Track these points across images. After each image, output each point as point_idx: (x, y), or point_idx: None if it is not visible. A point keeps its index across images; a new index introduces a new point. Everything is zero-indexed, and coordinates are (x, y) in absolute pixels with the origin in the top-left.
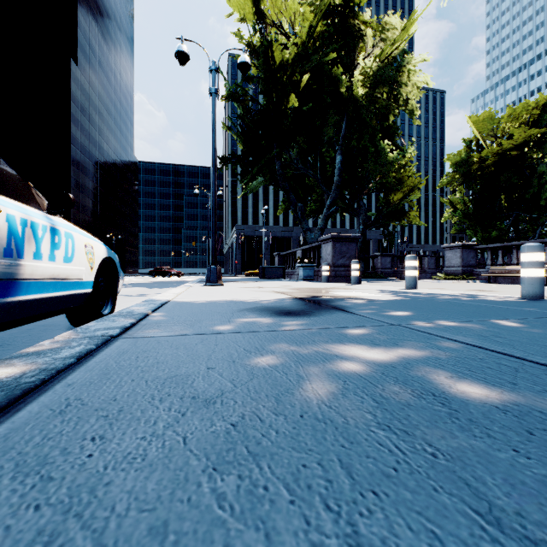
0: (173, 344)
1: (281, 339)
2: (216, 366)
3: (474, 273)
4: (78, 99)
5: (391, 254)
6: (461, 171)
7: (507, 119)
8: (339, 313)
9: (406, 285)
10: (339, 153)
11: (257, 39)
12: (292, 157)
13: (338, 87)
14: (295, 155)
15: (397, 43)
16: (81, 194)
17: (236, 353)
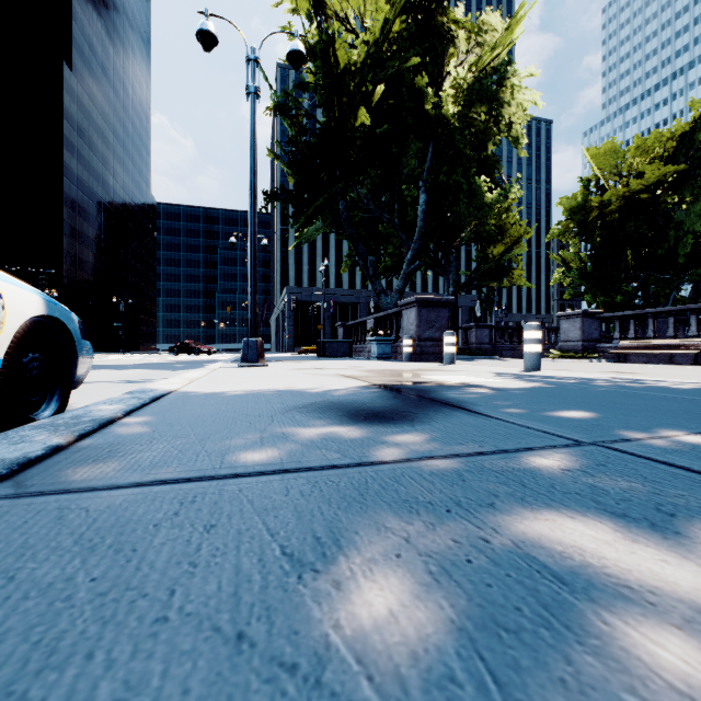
0: (91, 524)
1: (377, 499)
2: (161, 686)
3: (598, 349)
4: (73, 116)
5: (488, 325)
6: (576, 219)
7: (634, 153)
8: (461, 414)
9: (525, 365)
10: (424, 191)
11: (315, 32)
12: (361, 196)
13: (423, 103)
14: (365, 192)
15: (498, 48)
16: (78, 244)
17: (255, 574)
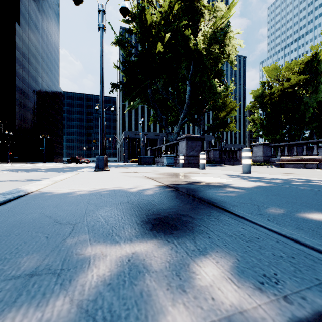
0: None
1: None
2: None
3: (270, 161)
4: (20, 48)
5: (219, 149)
6: (258, 100)
7: (285, 70)
8: (229, 220)
9: (243, 170)
10: (189, 85)
11: (136, 5)
12: (159, 87)
13: (188, 43)
14: (161, 85)
15: (223, 18)
16: (23, 109)
17: None
